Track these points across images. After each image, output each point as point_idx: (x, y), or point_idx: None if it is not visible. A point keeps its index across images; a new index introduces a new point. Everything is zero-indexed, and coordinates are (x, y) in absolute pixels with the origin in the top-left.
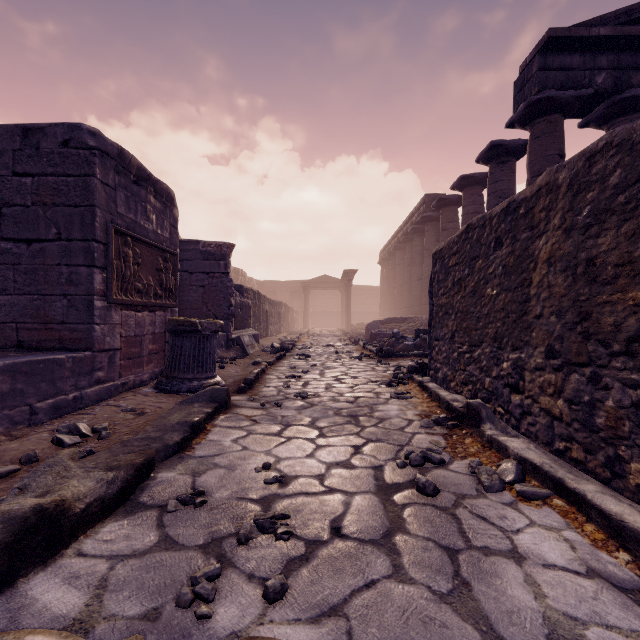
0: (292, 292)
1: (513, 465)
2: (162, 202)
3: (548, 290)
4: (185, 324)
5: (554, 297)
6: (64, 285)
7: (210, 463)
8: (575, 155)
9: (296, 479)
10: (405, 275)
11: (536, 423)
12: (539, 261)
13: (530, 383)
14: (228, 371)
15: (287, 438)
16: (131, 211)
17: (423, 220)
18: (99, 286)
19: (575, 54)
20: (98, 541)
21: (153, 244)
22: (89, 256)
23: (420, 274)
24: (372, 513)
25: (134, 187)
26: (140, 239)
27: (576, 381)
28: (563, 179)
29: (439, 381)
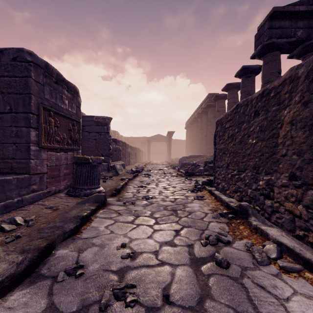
0: (142, 142)
1: (274, 247)
2: (71, 94)
3: (291, 140)
4: (82, 159)
5: (295, 144)
6: (14, 137)
7: (90, 243)
8: (310, 57)
9: (141, 254)
10: (198, 134)
11: (282, 218)
12: (284, 123)
13: (278, 194)
14: (107, 183)
15: (137, 225)
16: (53, 98)
17: (207, 106)
18: (33, 138)
19: (286, 20)
20: (4, 308)
21: (66, 116)
22: (27, 121)
23: (206, 133)
24: (189, 282)
25: (55, 85)
26: (58, 113)
27: (312, 195)
28: (302, 73)
29: (220, 189)
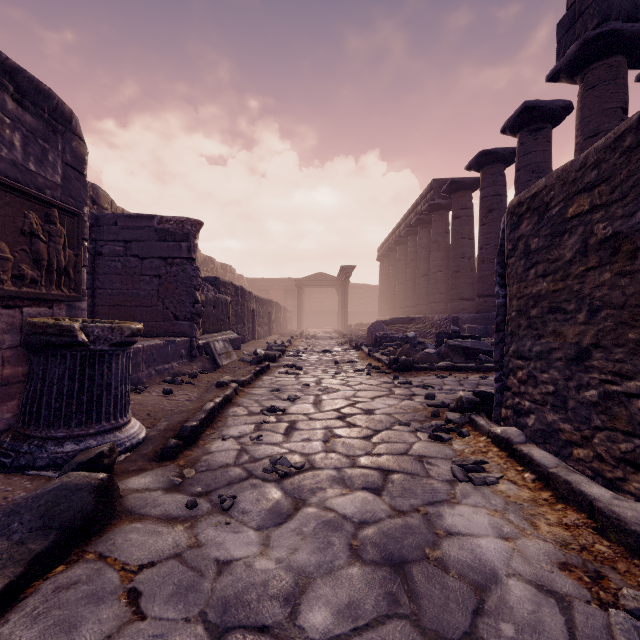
0: (285, 290)
1: None
2: (42, 119)
3: None
4: (48, 331)
5: None
6: None
7: None
8: None
9: None
10: (408, 271)
11: None
12: None
13: None
14: (175, 399)
15: None
16: None
17: (430, 209)
18: None
19: None
20: None
21: (9, 184)
22: None
23: (425, 270)
24: None
25: None
26: None
27: None
28: None
29: (530, 433)
